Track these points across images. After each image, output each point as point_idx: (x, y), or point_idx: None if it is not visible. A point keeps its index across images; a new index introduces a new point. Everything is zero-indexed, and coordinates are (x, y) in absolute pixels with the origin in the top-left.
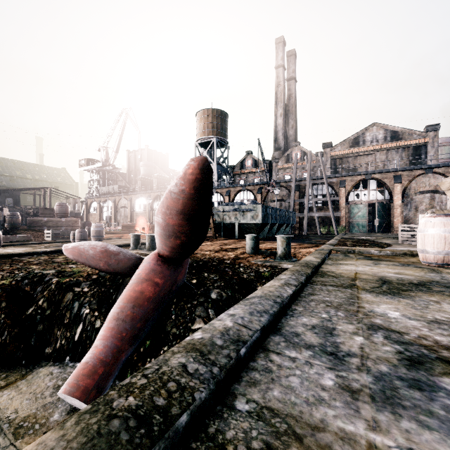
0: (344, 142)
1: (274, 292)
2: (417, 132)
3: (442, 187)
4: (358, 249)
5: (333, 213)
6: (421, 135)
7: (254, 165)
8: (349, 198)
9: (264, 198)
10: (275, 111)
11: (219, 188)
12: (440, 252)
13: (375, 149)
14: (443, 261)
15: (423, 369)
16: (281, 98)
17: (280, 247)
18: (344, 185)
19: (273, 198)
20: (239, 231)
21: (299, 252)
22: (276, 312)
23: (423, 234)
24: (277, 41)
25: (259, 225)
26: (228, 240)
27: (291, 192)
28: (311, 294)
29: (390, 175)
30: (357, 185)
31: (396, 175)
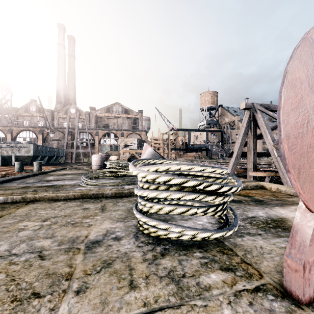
0: (102, 109)
1: (13, 176)
2: (135, 112)
3: (118, 142)
4: (79, 167)
5: (91, 150)
6: (136, 114)
7: (39, 111)
8: (101, 142)
9: (44, 138)
10: (57, 75)
11: (0, 126)
12: (96, 165)
13: (118, 116)
14: (97, 168)
15: (39, 181)
16: (62, 67)
17: (35, 167)
18: (97, 135)
19: (52, 138)
20: (16, 161)
21: (49, 169)
22: (10, 179)
23: (92, 160)
24: (59, 25)
25: (32, 157)
26: (5, 166)
27: (65, 135)
28: (31, 178)
29: (119, 132)
30: (108, 135)
31: (122, 132)
